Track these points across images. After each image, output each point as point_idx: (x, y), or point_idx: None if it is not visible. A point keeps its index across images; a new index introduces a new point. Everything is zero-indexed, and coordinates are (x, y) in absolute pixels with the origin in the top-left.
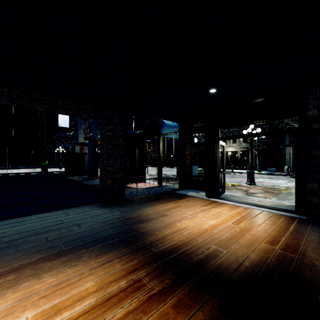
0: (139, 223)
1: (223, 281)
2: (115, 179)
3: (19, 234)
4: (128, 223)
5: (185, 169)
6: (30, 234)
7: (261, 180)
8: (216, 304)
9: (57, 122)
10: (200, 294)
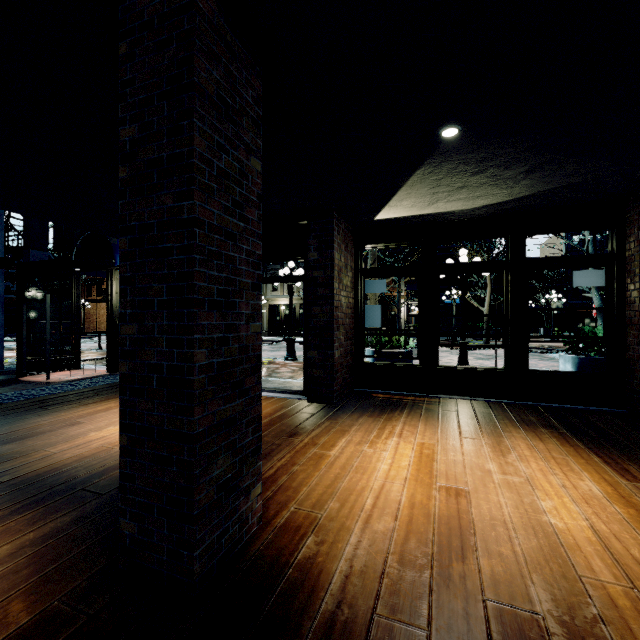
0: (1, 445)
1: (107, 491)
2: None
3: None
4: None
5: None
6: None
7: None
8: (69, 518)
9: None
10: (52, 514)
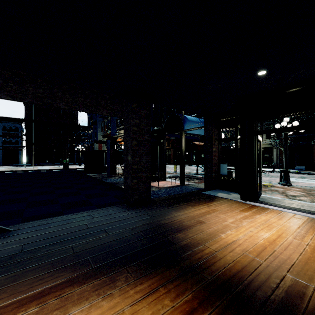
0: (175, 232)
1: None
2: (140, 178)
3: (43, 241)
4: (162, 232)
5: (212, 168)
6: (55, 242)
7: (293, 180)
8: None
9: (76, 122)
10: None
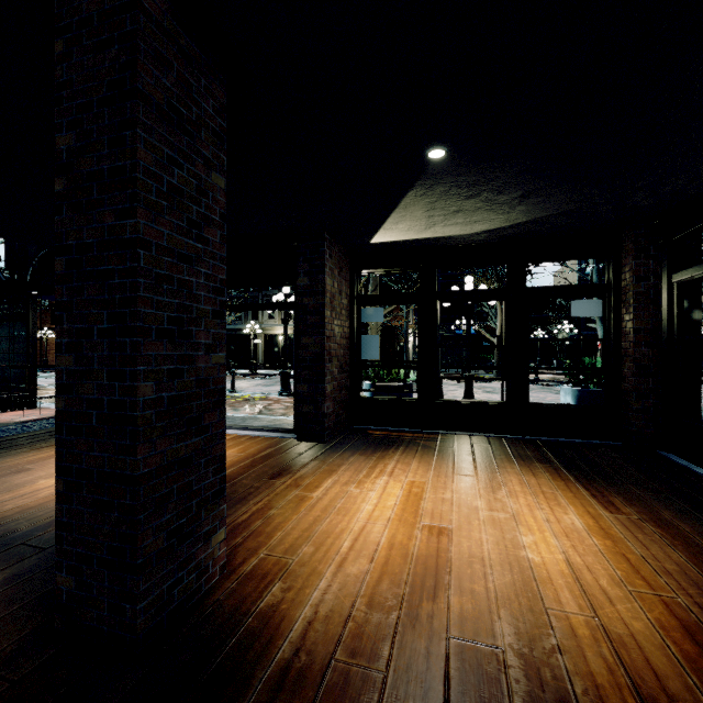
0: None
1: (51, 545)
2: None
3: None
4: None
5: None
6: None
7: None
8: (1, 577)
9: None
10: None
